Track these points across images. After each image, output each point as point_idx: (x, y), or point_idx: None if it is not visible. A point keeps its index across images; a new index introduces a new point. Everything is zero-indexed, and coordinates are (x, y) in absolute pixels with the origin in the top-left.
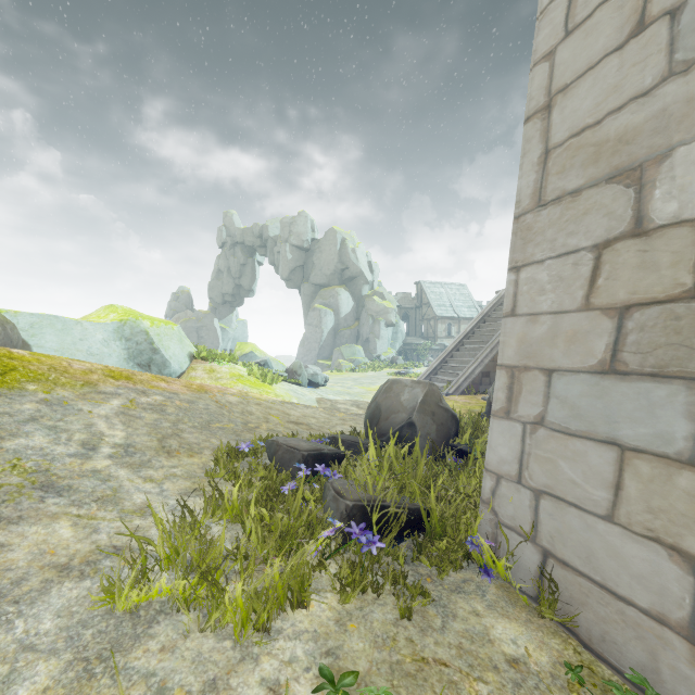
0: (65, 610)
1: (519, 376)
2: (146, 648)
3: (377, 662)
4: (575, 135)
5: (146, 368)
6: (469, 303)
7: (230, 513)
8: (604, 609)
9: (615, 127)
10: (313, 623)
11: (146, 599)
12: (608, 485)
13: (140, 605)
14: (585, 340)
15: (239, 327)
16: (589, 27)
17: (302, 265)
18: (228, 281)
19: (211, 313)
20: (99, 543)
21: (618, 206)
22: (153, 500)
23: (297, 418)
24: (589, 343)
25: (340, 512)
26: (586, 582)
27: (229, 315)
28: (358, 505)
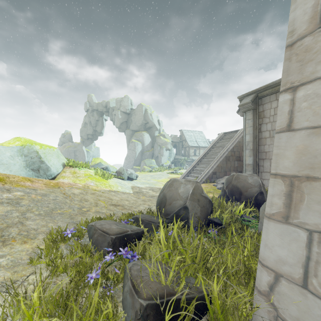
0: None
1: (299, 185)
2: None
3: None
4: None
5: (36, 171)
6: (204, 140)
7: (29, 316)
8: None
9: None
10: None
11: None
12: None
13: None
14: None
15: (95, 150)
16: None
17: (126, 121)
18: (90, 128)
19: (81, 143)
20: None
21: None
22: None
23: (116, 201)
24: None
25: (135, 310)
26: None
27: (90, 144)
28: (152, 304)
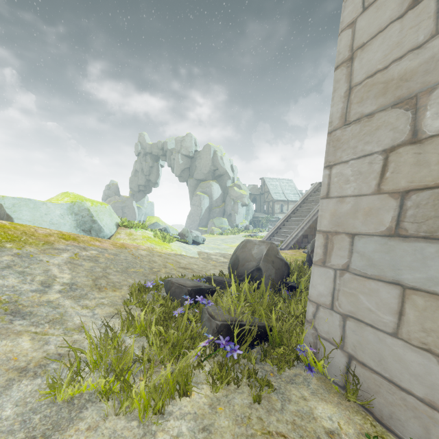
0: (21, 401)
1: (332, 238)
2: (77, 428)
3: (237, 435)
4: (369, 76)
5: (88, 233)
6: (294, 191)
7: (139, 329)
8: (391, 397)
9: (397, 70)
10: (193, 407)
11: (78, 393)
12: (394, 312)
13: (75, 396)
14: (377, 214)
15: (149, 206)
16: (379, 4)
17: (189, 167)
18: (142, 177)
19: (131, 197)
20: (48, 352)
21: (400, 123)
22: (87, 321)
23: (184, 265)
24: (380, 216)
25: (212, 328)
26: (379, 378)
27: (142, 199)
28: (225, 324)
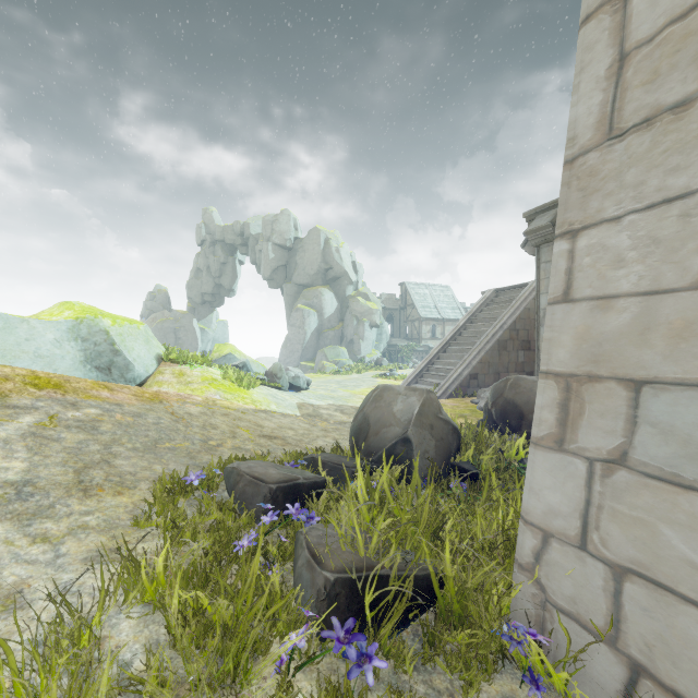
0: None
1: (579, 389)
2: None
3: None
4: (677, 18)
5: (105, 372)
6: (453, 305)
7: (152, 594)
8: None
9: None
10: None
11: None
12: None
13: None
14: None
15: (219, 328)
16: None
17: (285, 264)
18: (208, 280)
19: (189, 313)
20: None
21: None
22: (36, 575)
23: (271, 431)
24: None
25: (316, 588)
26: None
27: (209, 315)
28: (343, 579)
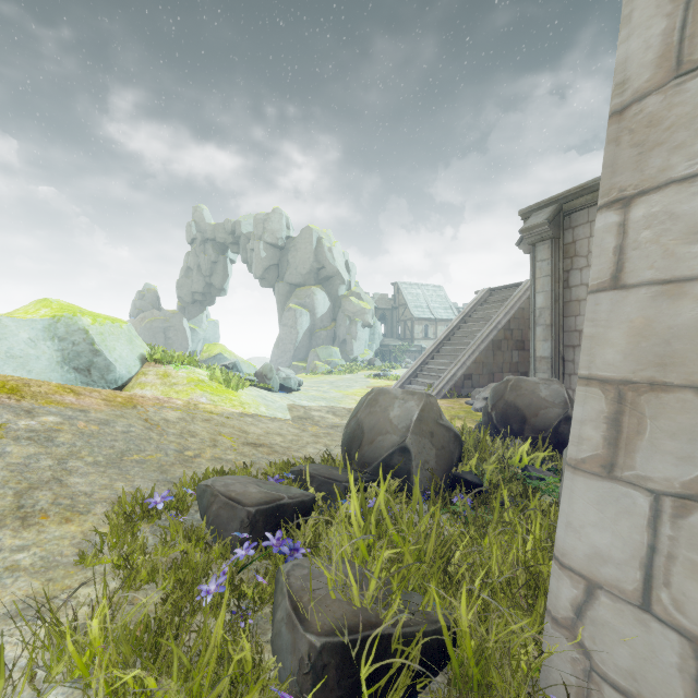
0: None
1: (636, 399)
2: None
3: None
4: None
5: (84, 373)
6: (446, 305)
7: (83, 668)
8: None
9: None
10: None
11: None
12: None
13: None
14: None
15: (210, 327)
16: None
17: (276, 264)
18: (198, 279)
19: (179, 312)
20: None
21: None
22: None
23: (256, 437)
24: None
25: (298, 656)
26: None
27: (199, 315)
28: (333, 644)
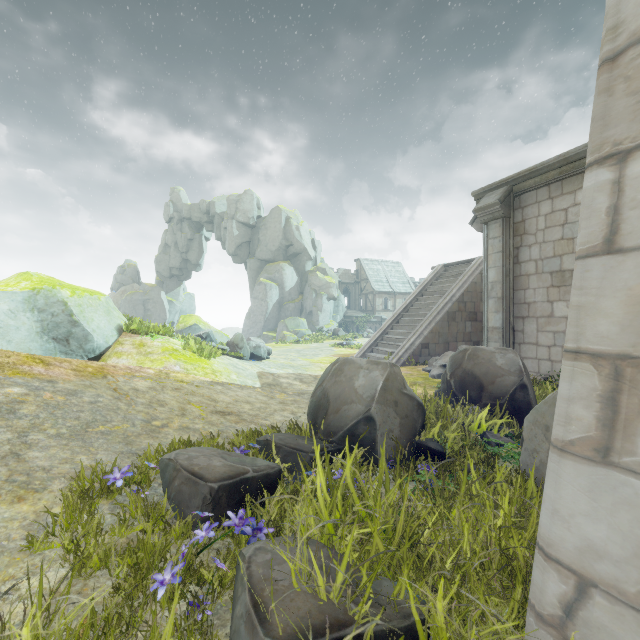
0: None
1: (637, 376)
2: None
3: None
4: None
5: (63, 343)
6: (404, 279)
7: None
8: None
9: None
10: None
11: None
12: None
13: None
14: None
15: (186, 300)
16: None
17: (248, 241)
18: (175, 256)
19: (158, 286)
20: None
21: None
22: None
23: (225, 405)
24: None
25: None
26: None
27: (176, 288)
28: None
